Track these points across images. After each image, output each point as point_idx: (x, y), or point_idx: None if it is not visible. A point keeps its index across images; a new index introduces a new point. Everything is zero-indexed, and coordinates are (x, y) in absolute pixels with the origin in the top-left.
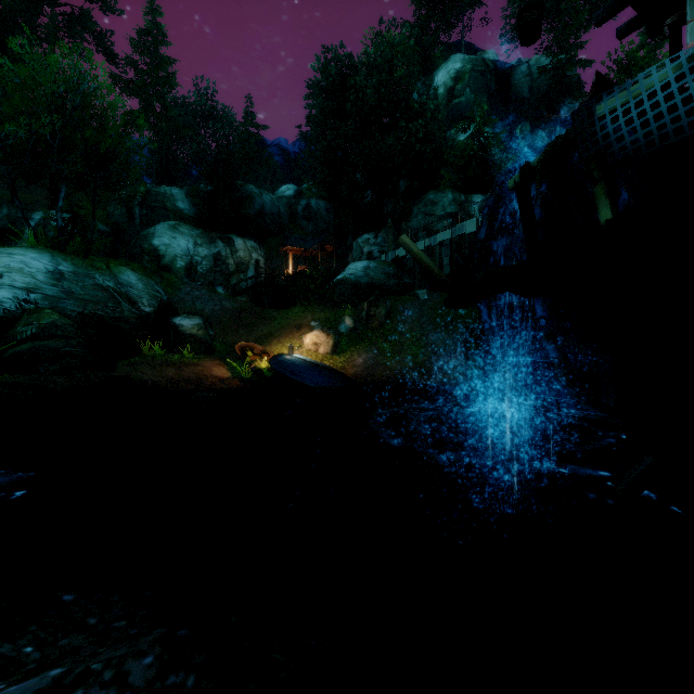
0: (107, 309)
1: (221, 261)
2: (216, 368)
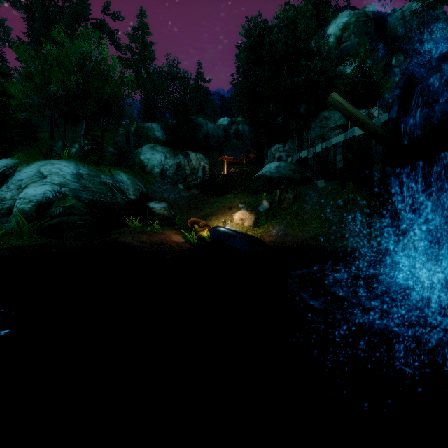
0: (107, 197)
1: (181, 168)
2: (174, 235)
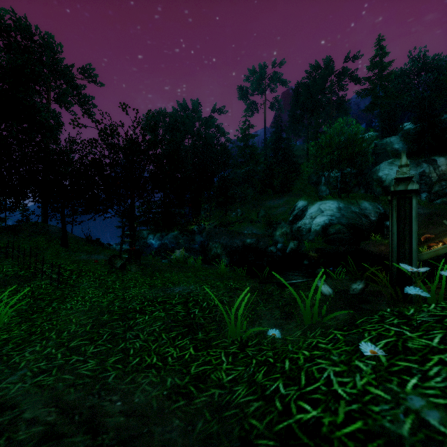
0: (356, 221)
1: (425, 176)
2: None
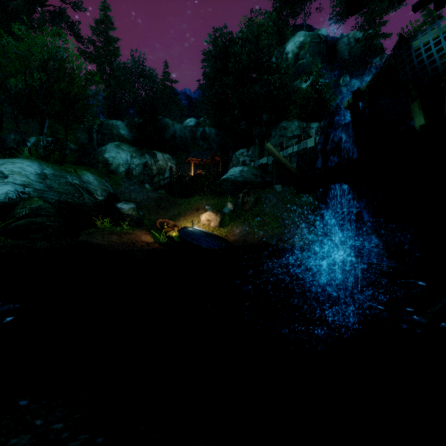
0: (74, 198)
1: (148, 168)
2: (144, 236)
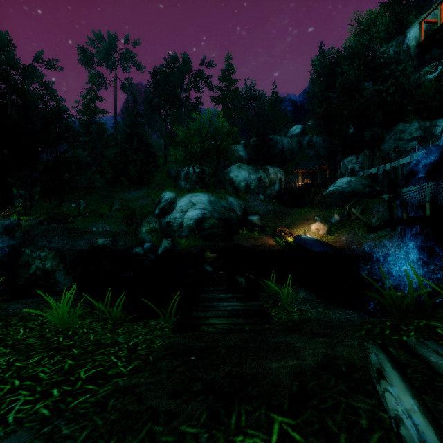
0: (226, 215)
1: (262, 181)
2: (269, 240)
